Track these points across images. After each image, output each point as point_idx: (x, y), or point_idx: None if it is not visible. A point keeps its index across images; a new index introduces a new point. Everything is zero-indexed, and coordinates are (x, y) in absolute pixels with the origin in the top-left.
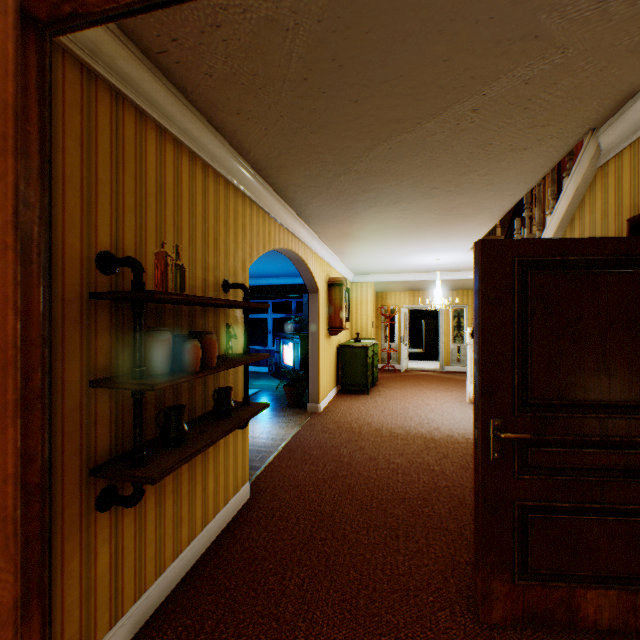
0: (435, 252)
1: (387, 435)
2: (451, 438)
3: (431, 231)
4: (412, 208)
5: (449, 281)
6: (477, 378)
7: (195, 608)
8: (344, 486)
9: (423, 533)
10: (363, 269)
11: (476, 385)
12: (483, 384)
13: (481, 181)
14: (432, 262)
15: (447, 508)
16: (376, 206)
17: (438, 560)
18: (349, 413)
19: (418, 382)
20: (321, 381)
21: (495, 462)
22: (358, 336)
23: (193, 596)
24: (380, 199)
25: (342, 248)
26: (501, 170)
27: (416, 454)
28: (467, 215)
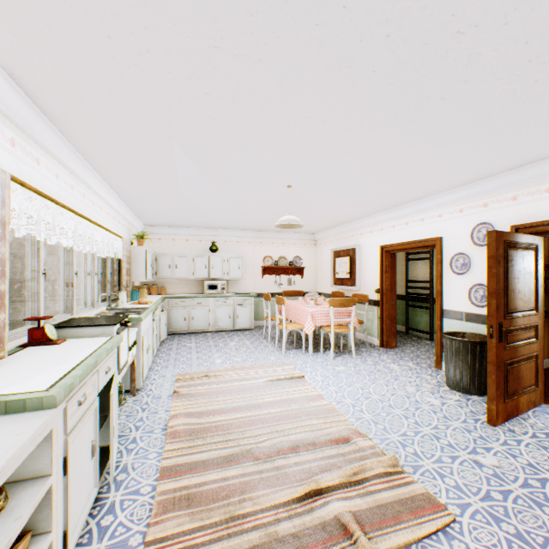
0: None
1: None
2: None
3: None
4: None
5: None
6: None
7: (546, 374)
8: None
9: None
10: None
11: None
12: None
13: None
14: None
15: None
16: None
17: None
18: None
19: None
20: None
21: None
22: None
23: (544, 372)
24: None
25: None
26: None
27: None
28: None
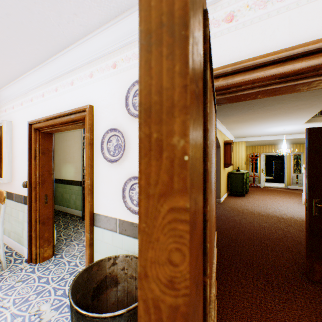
0: (282, 125)
1: (257, 214)
2: (293, 218)
3: (281, 116)
4: (271, 108)
5: (290, 139)
6: (306, 182)
7: None
8: (239, 230)
9: (279, 250)
10: (240, 135)
11: (306, 185)
12: (309, 185)
13: (310, 95)
14: (280, 130)
15: (291, 244)
16: (253, 109)
17: (287, 259)
18: (235, 204)
19: (271, 193)
20: (221, 188)
21: (315, 216)
22: (238, 168)
23: None
24: (255, 106)
25: (231, 126)
26: (321, 90)
27: (273, 223)
28: (302, 108)
